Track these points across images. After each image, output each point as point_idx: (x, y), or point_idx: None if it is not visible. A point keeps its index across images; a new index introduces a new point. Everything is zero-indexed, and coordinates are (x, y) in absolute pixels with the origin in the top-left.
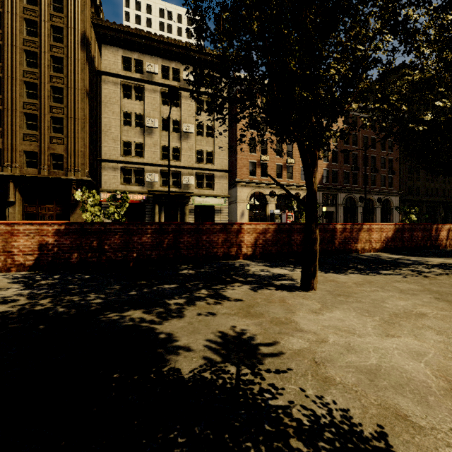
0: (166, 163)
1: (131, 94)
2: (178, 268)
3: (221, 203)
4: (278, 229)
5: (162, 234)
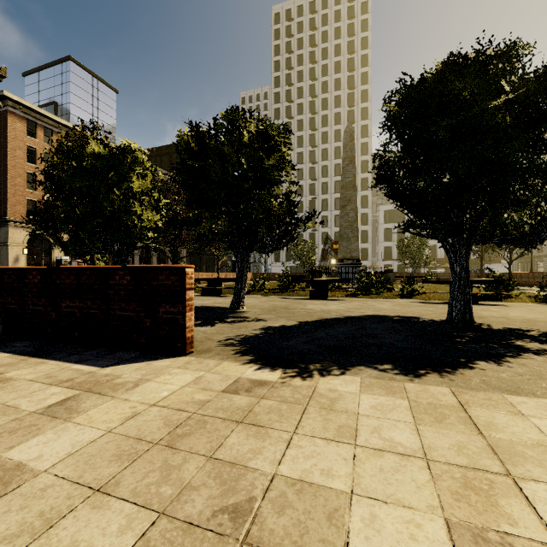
0: None
1: None
2: None
3: None
4: None
5: None
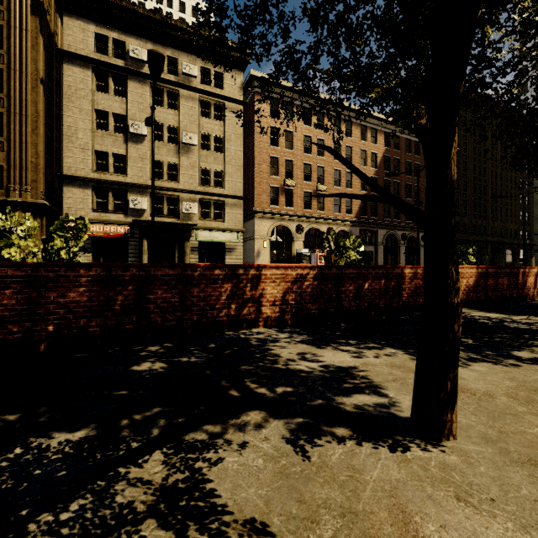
0: (158, 184)
1: (107, 87)
2: (135, 355)
3: (234, 240)
4: (321, 274)
5: (110, 286)
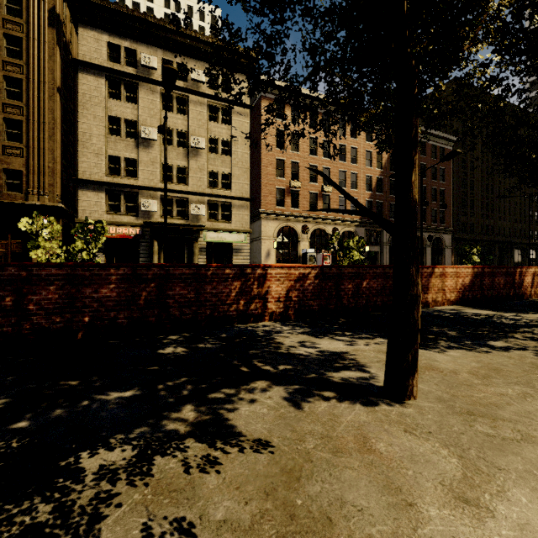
0: (168, 187)
1: (120, 94)
2: (159, 342)
3: (241, 240)
4: (322, 274)
5: (136, 284)
